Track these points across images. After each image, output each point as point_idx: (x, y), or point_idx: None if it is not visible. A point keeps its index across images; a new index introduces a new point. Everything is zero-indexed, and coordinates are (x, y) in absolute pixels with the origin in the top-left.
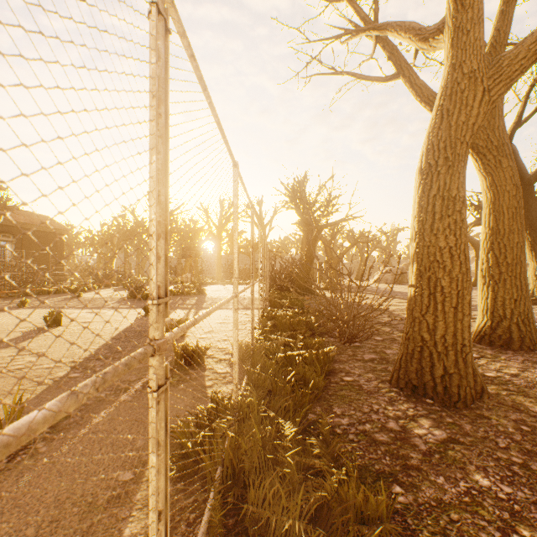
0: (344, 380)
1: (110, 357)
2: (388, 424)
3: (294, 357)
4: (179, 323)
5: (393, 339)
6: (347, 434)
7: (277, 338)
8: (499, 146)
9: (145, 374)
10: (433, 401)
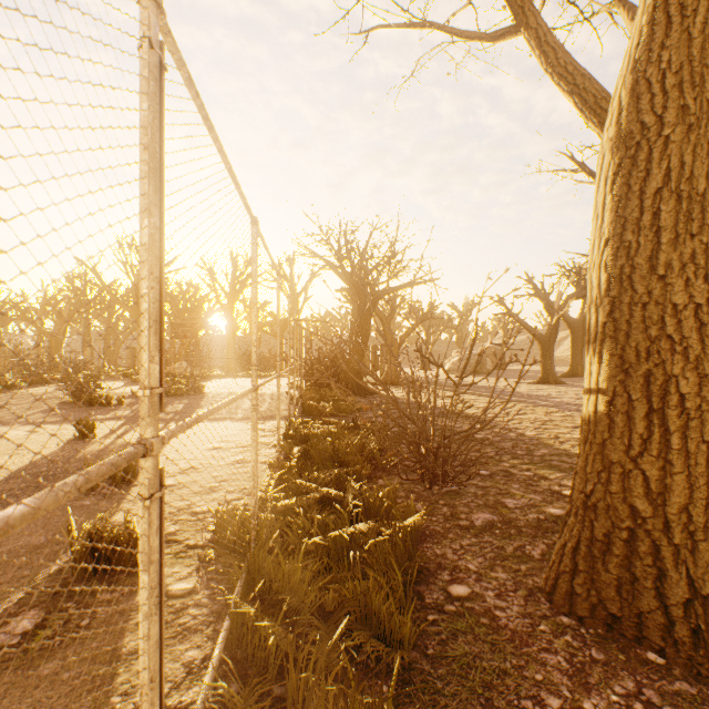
0: (453, 596)
1: None
2: None
3: (343, 541)
4: None
5: (506, 472)
6: None
7: (310, 486)
8: None
9: None
10: (664, 659)
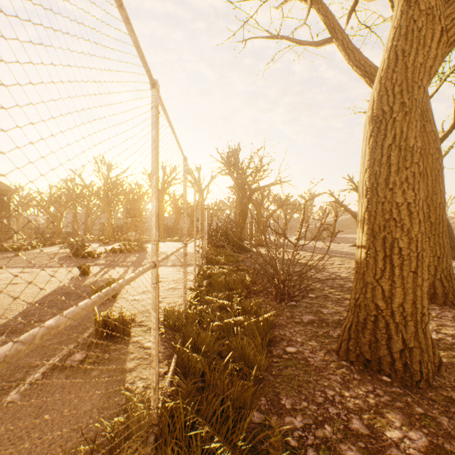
0: (287, 352)
1: (20, 329)
2: (352, 422)
3: (231, 325)
4: (110, 284)
5: (325, 296)
6: (305, 447)
7: (213, 300)
8: (424, 111)
9: (54, 354)
10: (390, 379)
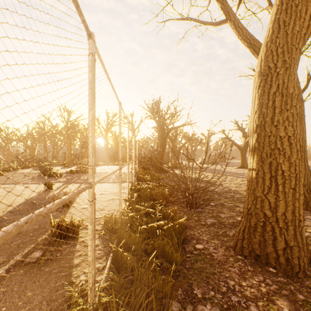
0: (196, 248)
1: None
2: (250, 309)
3: (154, 228)
4: None
5: (222, 204)
6: None
7: (141, 208)
8: None
9: (18, 253)
10: (276, 270)
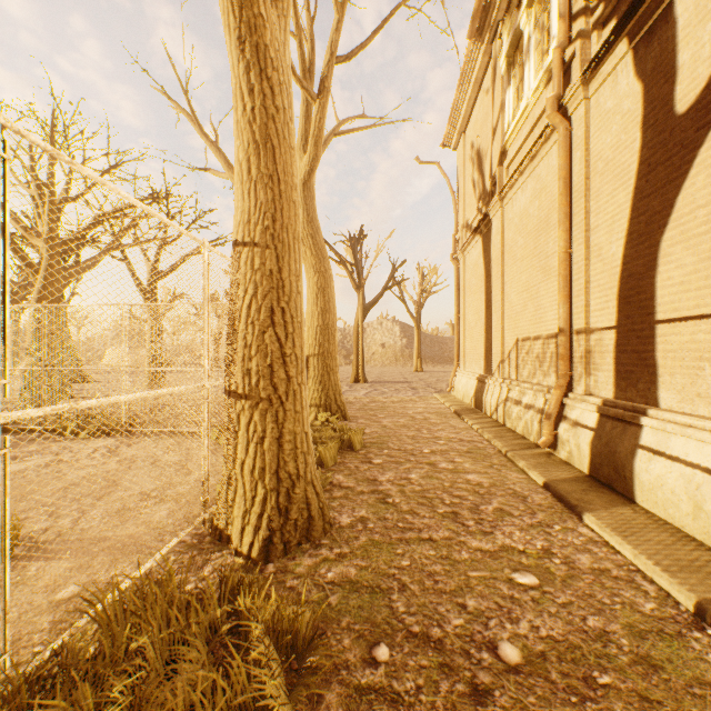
0: None
1: None
2: None
3: None
4: None
5: None
6: None
7: None
8: None
9: None
10: None
